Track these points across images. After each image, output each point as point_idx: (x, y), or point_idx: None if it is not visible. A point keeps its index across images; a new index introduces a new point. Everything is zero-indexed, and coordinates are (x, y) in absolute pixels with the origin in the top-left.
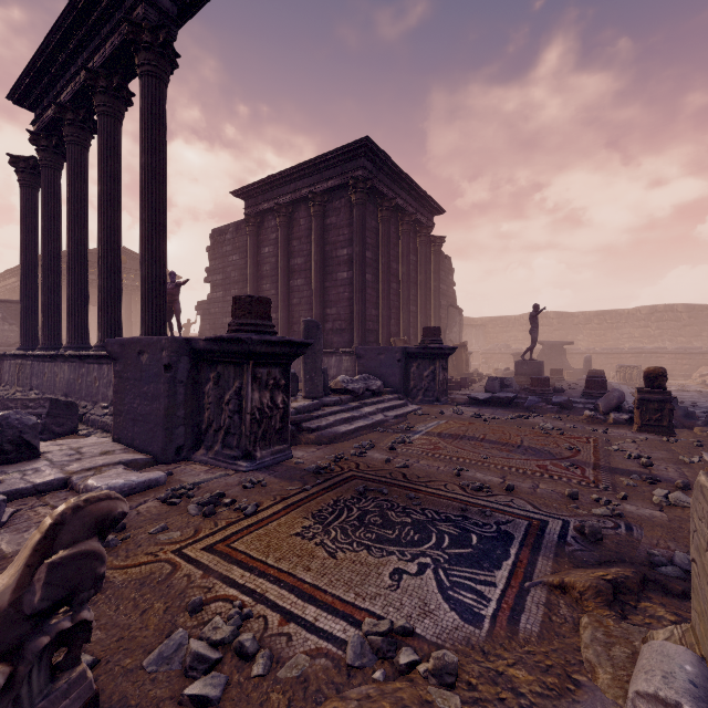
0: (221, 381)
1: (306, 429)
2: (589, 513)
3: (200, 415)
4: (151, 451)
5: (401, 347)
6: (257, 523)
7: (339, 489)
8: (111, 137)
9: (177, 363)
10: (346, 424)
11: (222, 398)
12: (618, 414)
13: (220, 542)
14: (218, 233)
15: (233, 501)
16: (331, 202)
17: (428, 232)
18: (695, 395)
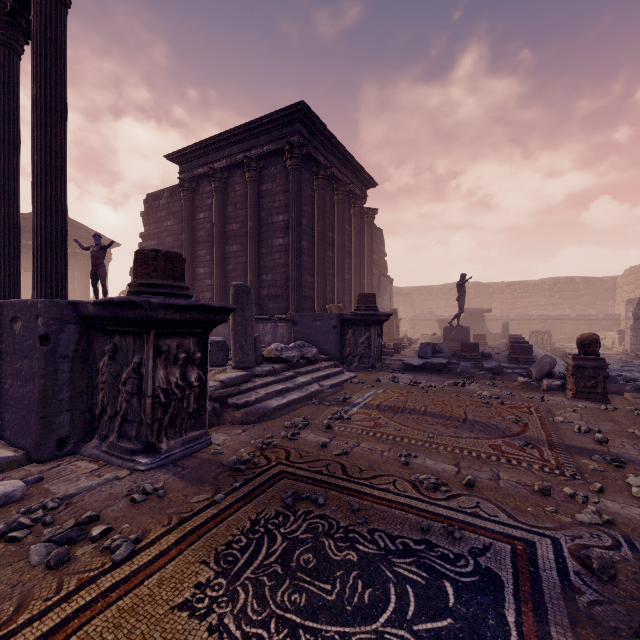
0: (118, 354)
1: (233, 406)
2: (574, 521)
3: (93, 397)
4: (23, 446)
5: (336, 314)
6: (125, 581)
7: (260, 498)
8: (4, 70)
9: (58, 333)
10: (279, 397)
11: (119, 377)
12: (551, 380)
13: (46, 638)
14: (152, 198)
15: (106, 531)
16: (266, 168)
17: (362, 204)
18: None
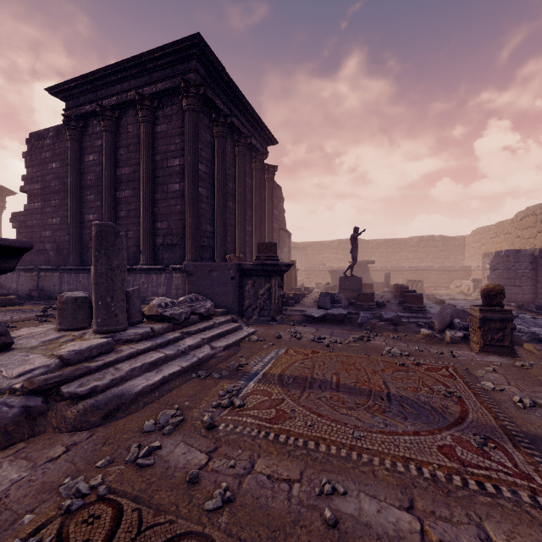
0: None
1: (68, 397)
2: None
3: None
4: None
5: (234, 264)
6: None
7: None
8: None
9: None
10: (151, 371)
11: None
12: (453, 331)
13: None
14: (36, 138)
15: None
16: (161, 109)
17: (263, 159)
18: (466, 303)
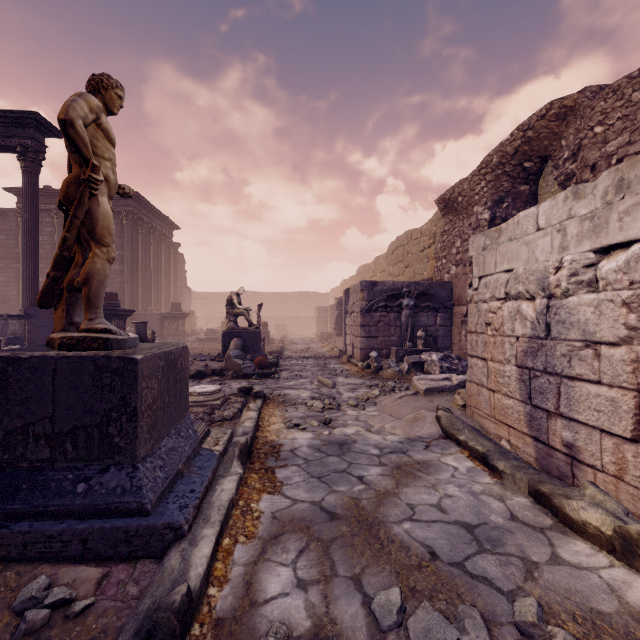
0: None
1: None
2: None
3: None
4: None
5: (159, 313)
6: None
7: None
8: None
9: None
10: None
11: None
12: None
13: None
14: None
15: None
16: None
17: (170, 241)
18: (300, 336)
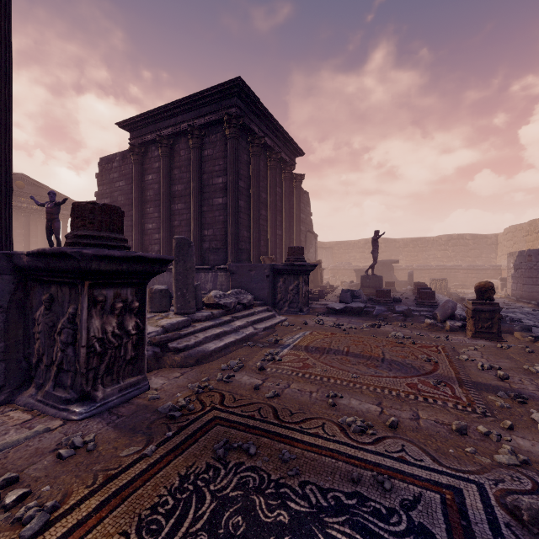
0: (54, 305)
1: (173, 349)
2: (493, 463)
3: (30, 346)
4: None
5: (269, 265)
6: None
7: (192, 449)
8: None
9: None
10: (216, 340)
11: (55, 326)
12: (453, 321)
13: None
14: (106, 162)
15: (23, 497)
16: (208, 136)
17: (291, 170)
18: None
